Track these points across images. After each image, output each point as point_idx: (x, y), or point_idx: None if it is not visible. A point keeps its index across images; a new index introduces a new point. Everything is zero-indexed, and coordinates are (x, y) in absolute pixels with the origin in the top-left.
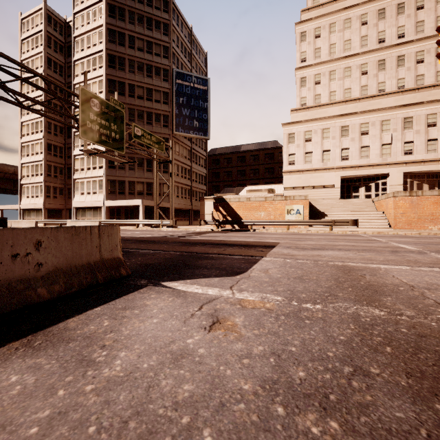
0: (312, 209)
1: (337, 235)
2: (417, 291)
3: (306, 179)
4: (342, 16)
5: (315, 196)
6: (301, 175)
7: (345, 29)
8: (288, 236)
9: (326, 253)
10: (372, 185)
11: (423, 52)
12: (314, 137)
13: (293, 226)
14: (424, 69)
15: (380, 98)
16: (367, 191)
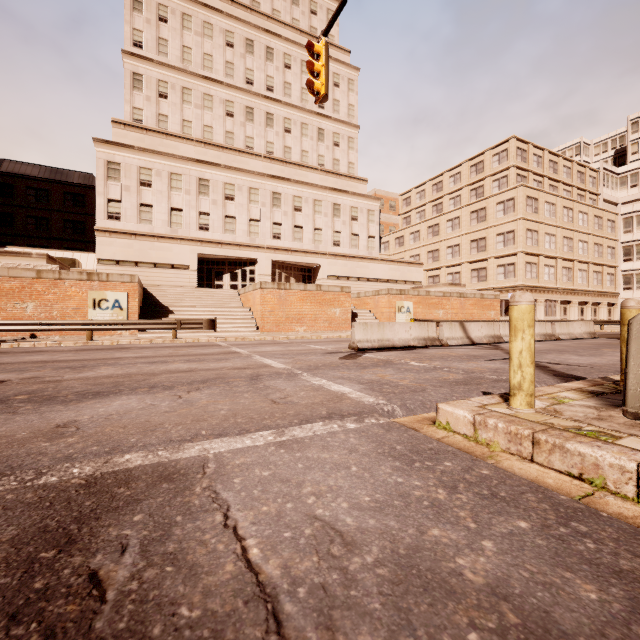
0: (150, 301)
1: (182, 346)
2: None
3: (142, 249)
4: (200, 13)
5: (159, 280)
6: (133, 242)
7: (205, 36)
8: (72, 355)
9: (101, 410)
10: (240, 272)
11: (291, 121)
12: (157, 182)
13: (106, 332)
14: (292, 142)
15: (248, 157)
16: (233, 280)
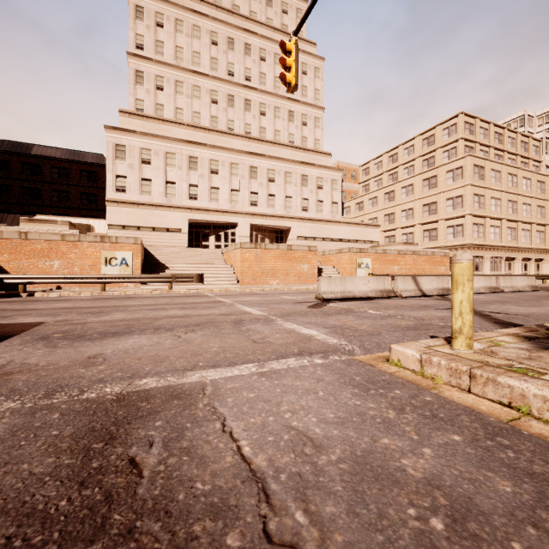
0: (150, 259)
1: (176, 296)
2: (280, 538)
3: (143, 216)
4: (190, 17)
5: (157, 241)
6: (136, 210)
7: (194, 37)
8: (90, 303)
9: (120, 345)
10: (223, 234)
11: (266, 106)
12: (155, 160)
13: (115, 284)
14: (266, 123)
15: (230, 137)
16: (217, 241)
